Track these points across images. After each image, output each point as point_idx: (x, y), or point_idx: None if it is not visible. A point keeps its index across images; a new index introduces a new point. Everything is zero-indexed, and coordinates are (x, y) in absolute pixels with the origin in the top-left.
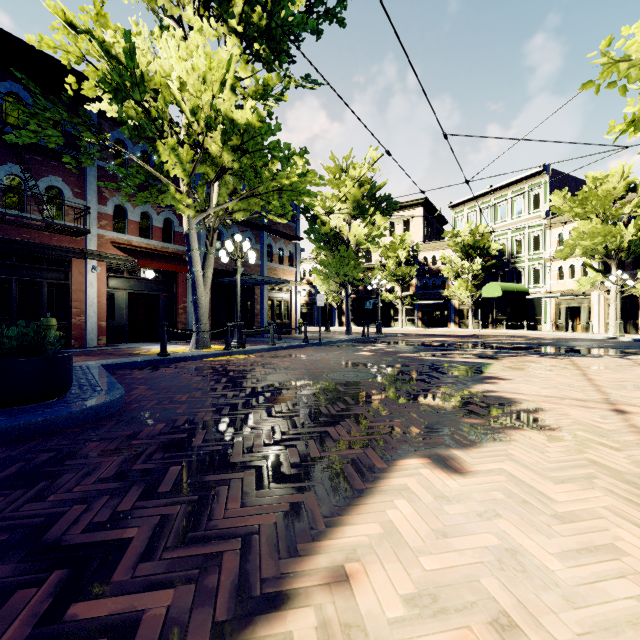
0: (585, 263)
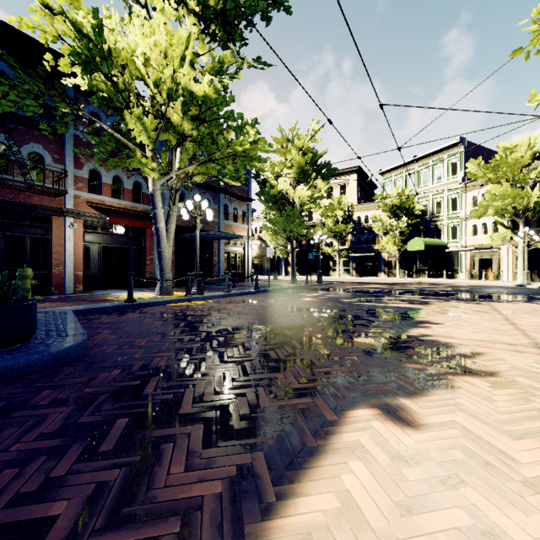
0: (496, 221)
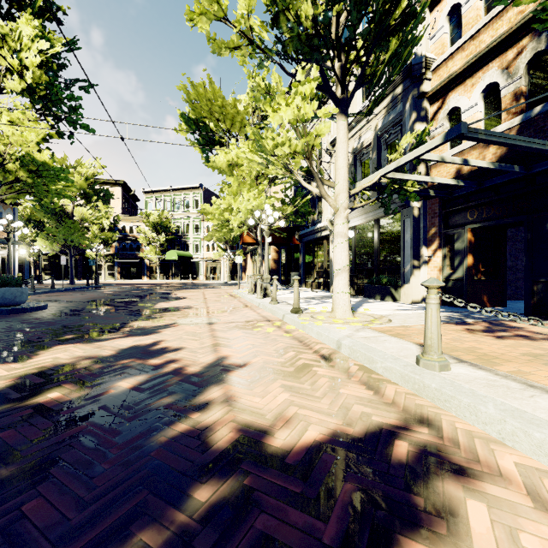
0: (217, 245)
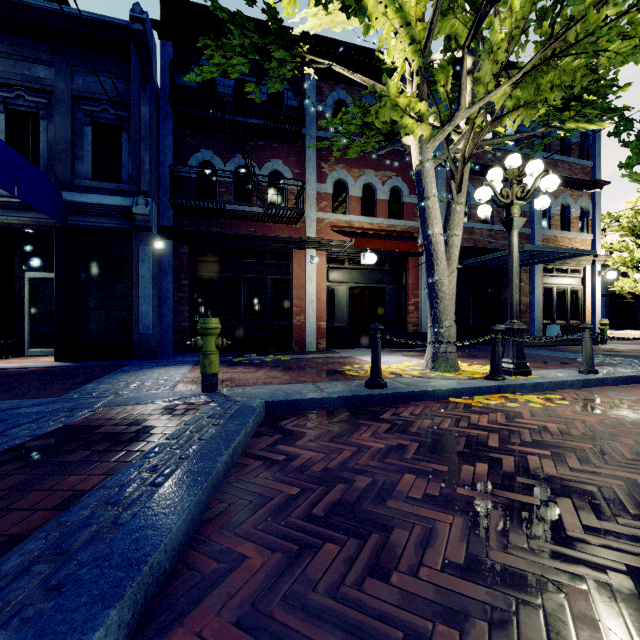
0: None
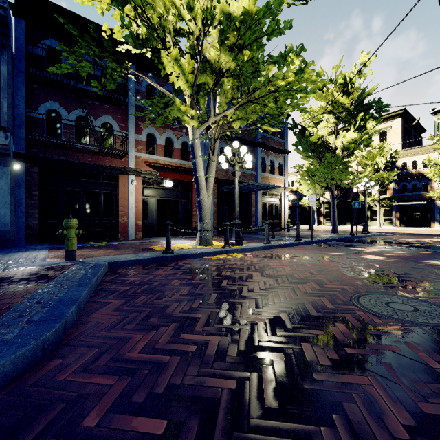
0: None
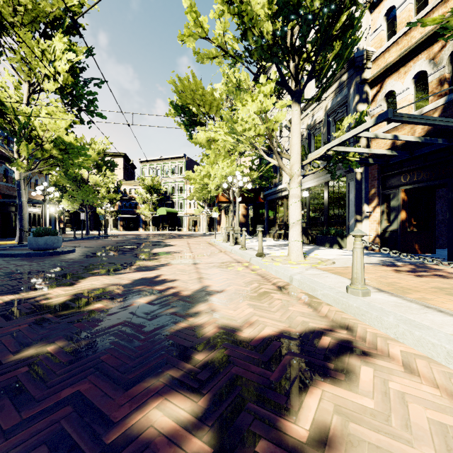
0: (197, 203)
